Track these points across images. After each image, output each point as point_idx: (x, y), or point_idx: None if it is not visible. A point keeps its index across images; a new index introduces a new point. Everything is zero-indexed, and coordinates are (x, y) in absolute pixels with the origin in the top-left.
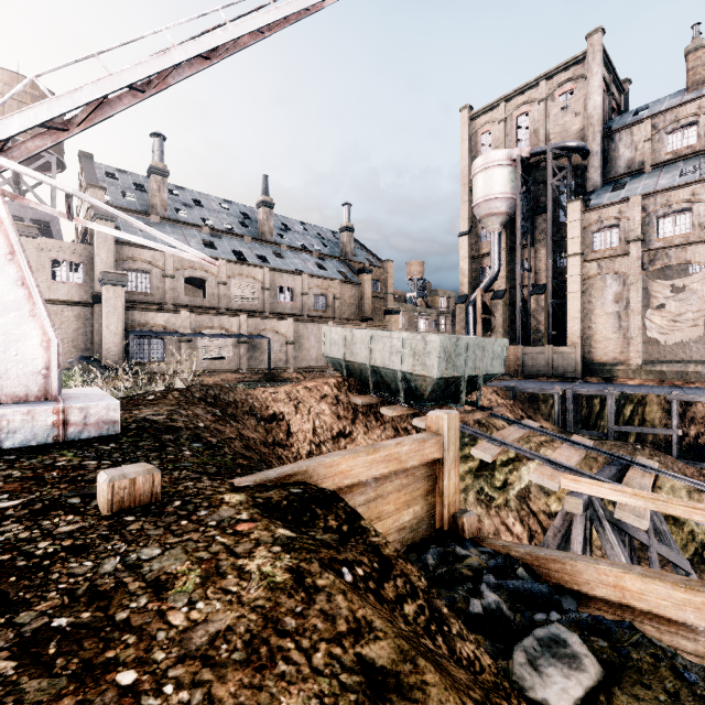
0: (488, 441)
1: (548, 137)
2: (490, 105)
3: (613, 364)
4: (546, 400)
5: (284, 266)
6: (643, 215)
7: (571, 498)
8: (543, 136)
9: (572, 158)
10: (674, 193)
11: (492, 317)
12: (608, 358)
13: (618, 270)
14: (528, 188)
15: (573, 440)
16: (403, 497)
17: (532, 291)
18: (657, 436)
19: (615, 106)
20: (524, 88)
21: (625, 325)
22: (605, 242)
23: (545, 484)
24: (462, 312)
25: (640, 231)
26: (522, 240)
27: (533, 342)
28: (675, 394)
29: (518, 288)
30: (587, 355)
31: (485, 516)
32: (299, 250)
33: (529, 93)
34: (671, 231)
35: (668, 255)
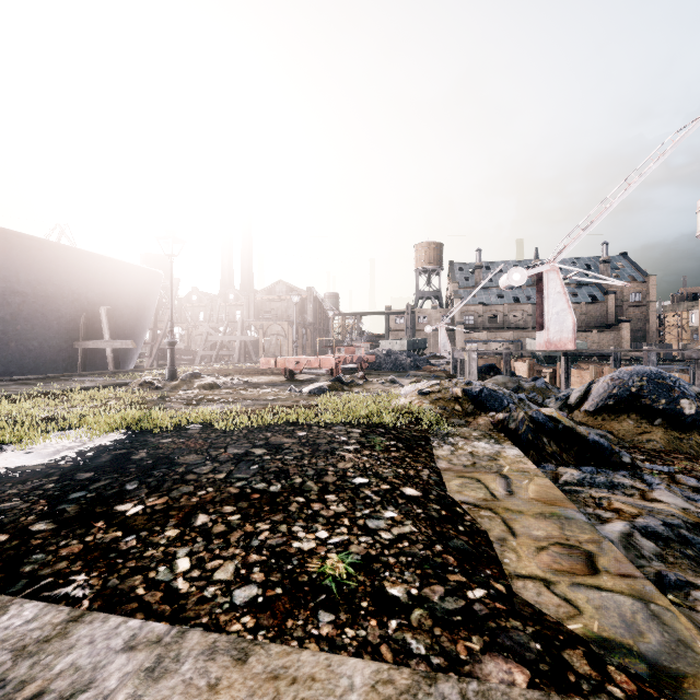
0: None
1: None
2: None
3: None
4: None
5: None
6: None
7: None
8: None
9: None
10: None
11: None
12: None
13: None
14: None
15: None
16: None
17: None
18: None
19: None
20: None
21: None
22: None
23: None
24: None
25: None
26: None
27: None
28: None
29: None
30: None
31: None
32: None
33: None
34: None
35: None
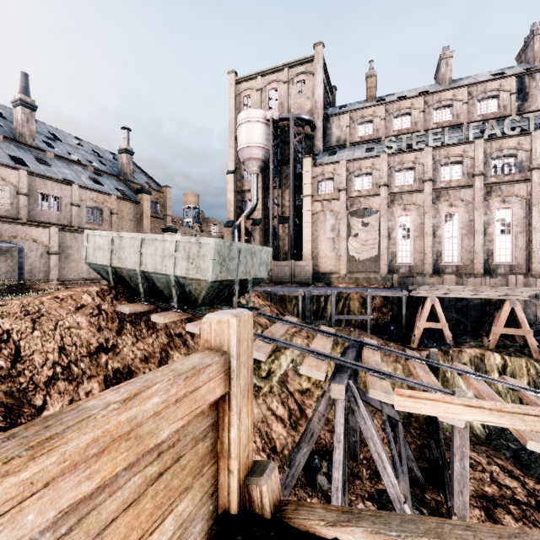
0: (260, 339)
1: (290, 110)
2: (251, 75)
3: (330, 273)
4: (291, 300)
5: (49, 173)
6: (347, 173)
7: (336, 385)
8: (287, 108)
9: (305, 128)
10: (363, 162)
11: (252, 239)
12: (328, 269)
13: (333, 209)
14: (277, 144)
15: (323, 330)
16: (150, 505)
17: (280, 220)
18: (357, 321)
19: (328, 101)
20: (274, 70)
21: (337, 247)
22: (326, 189)
23: (314, 375)
24: (229, 234)
25: (346, 184)
26: (274, 181)
27: (281, 258)
28: (369, 292)
29: (271, 217)
30: (315, 267)
31: (254, 406)
32: (70, 161)
33: (277, 74)
34: (362, 186)
35: (360, 201)
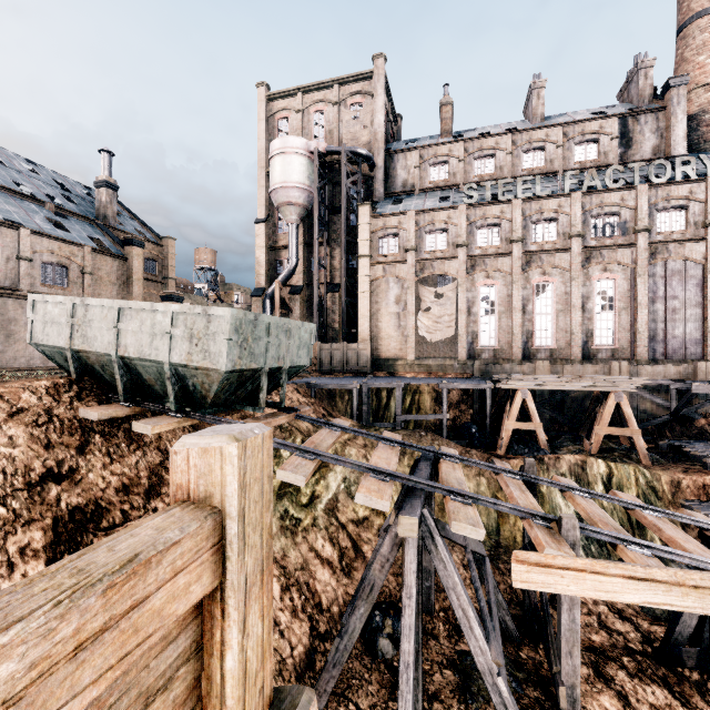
0: (299, 454)
1: (341, 141)
2: (288, 91)
3: (394, 359)
4: (343, 396)
5: None
6: (416, 228)
7: (405, 518)
8: (337, 138)
9: (361, 166)
10: (437, 214)
11: (291, 313)
12: (391, 354)
13: (398, 275)
14: (324, 186)
15: (387, 437)
16: None
17: (328, 289)
18: (429, 421)
19: (392, 134)
20: (321, 86)
21: (403, 324)
22: (388, 248)
23: (375, 504)
24: (259, 306)
25: (414, 242)
26: (319, 236)
27: (329, 339)
28: (445, 383)
29: (315, 283)
30: (375, 351)
31: (291, 547)
32: (16, 194)
33: (325, 92)
34: (435, 246)
35: (433, 265)
